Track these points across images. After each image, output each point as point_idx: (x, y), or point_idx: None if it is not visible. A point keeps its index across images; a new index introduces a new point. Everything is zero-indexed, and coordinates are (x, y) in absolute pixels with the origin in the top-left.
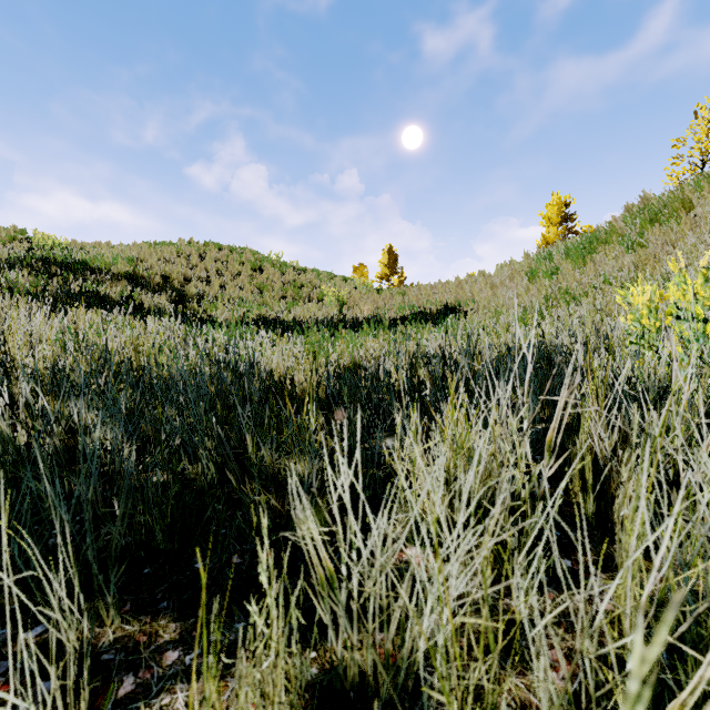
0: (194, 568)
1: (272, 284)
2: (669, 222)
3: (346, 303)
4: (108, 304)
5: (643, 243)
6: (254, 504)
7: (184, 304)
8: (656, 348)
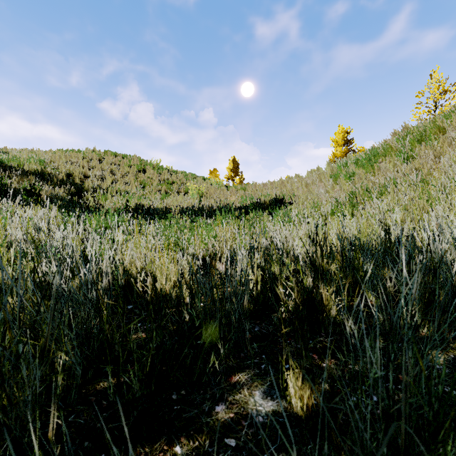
0: None
1: (151, 181)
2: (431, 142)
3: (204, 195)
4: (9, 195)
5: (414, 156)
6: None
7: (81, 195)
8: None
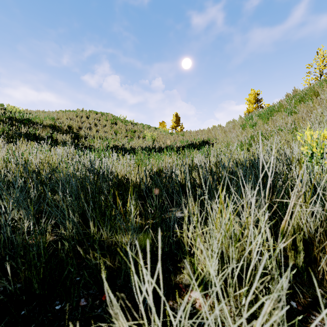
0: (55, 310)
1: (121, 130)
2: (308, 101)
3: (156, 139)
4: (40, 139)
5: (296, 111)
6: (95, 265)
7: (78, 139)
8: (320, 164)
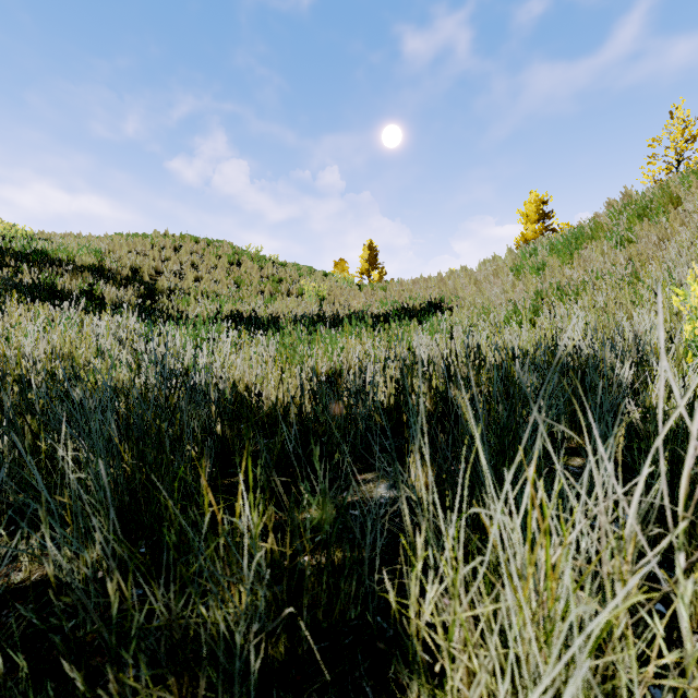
0: None
1: (250, 278)
2: (658, 217)
3: (327, 298)
4: (64, 298)
5: (632, 239)
6: None
7: (154, 299)
8: None
